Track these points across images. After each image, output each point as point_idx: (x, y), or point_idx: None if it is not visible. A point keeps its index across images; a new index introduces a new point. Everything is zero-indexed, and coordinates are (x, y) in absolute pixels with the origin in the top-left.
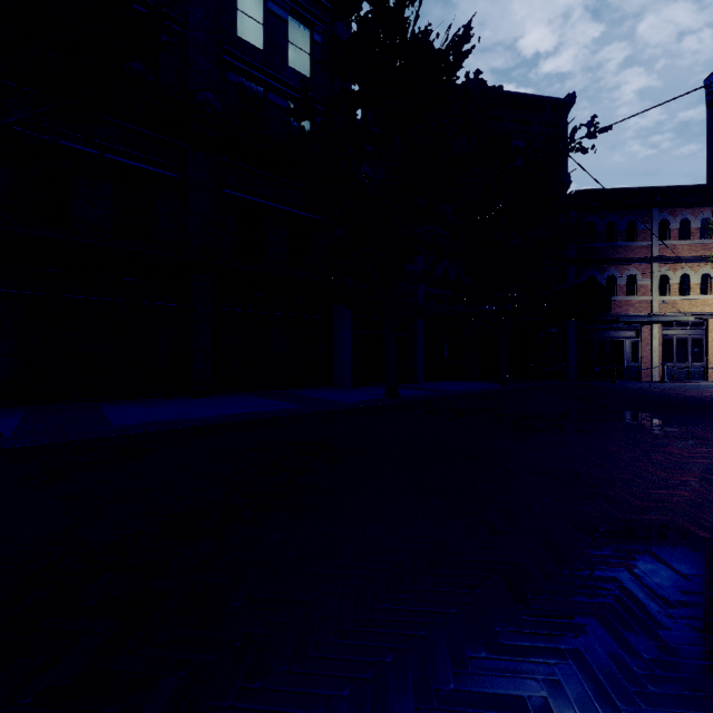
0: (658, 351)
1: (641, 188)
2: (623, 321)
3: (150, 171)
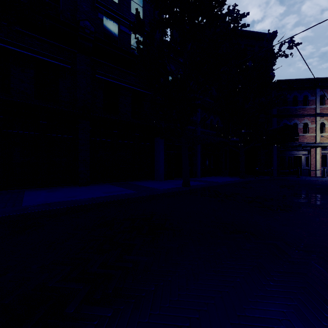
0: (319, 161)
1: (310, 79)
2: (302, 146)
3: (55, 63)
